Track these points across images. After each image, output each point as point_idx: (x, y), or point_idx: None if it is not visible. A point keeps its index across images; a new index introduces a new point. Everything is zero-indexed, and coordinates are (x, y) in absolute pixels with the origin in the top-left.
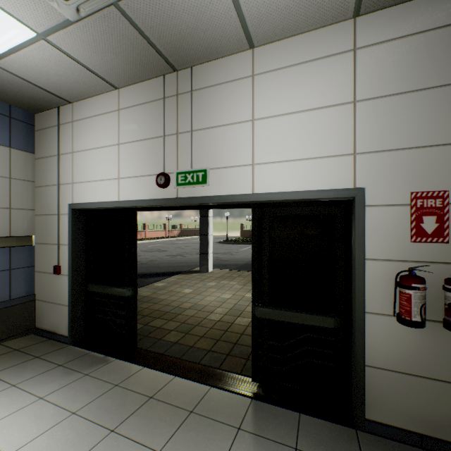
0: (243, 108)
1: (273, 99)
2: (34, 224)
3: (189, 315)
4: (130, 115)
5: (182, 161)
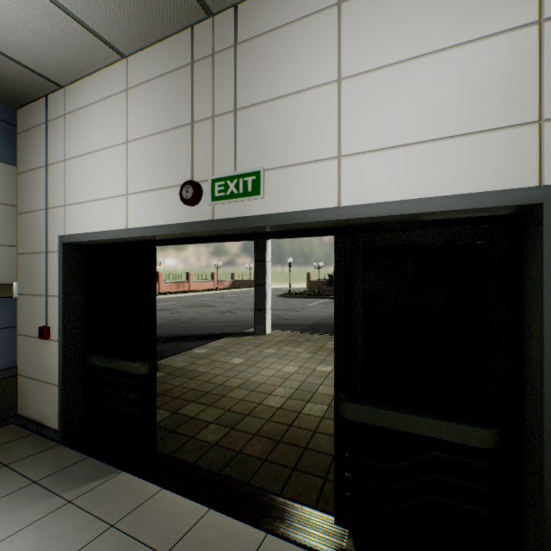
0: (321, 61)
1: (375, 39)
2: (17, 267)
3: (237, 398)
4: (142, 96)
5: (220, 160)
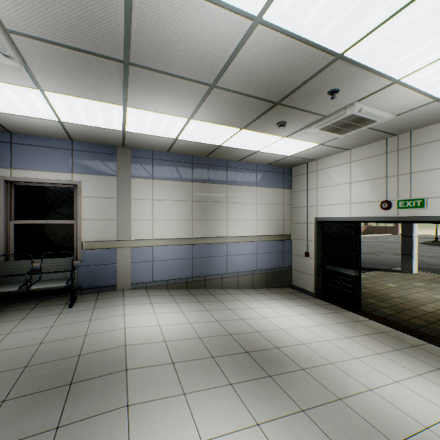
0: None
1: None
2: (291, 228)
3: (397, 302)
4: (358, 165)
5: (401, 192)
